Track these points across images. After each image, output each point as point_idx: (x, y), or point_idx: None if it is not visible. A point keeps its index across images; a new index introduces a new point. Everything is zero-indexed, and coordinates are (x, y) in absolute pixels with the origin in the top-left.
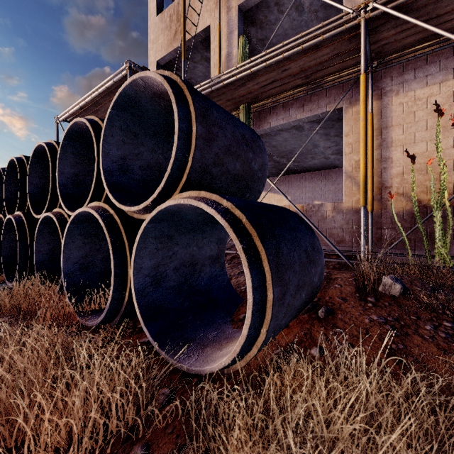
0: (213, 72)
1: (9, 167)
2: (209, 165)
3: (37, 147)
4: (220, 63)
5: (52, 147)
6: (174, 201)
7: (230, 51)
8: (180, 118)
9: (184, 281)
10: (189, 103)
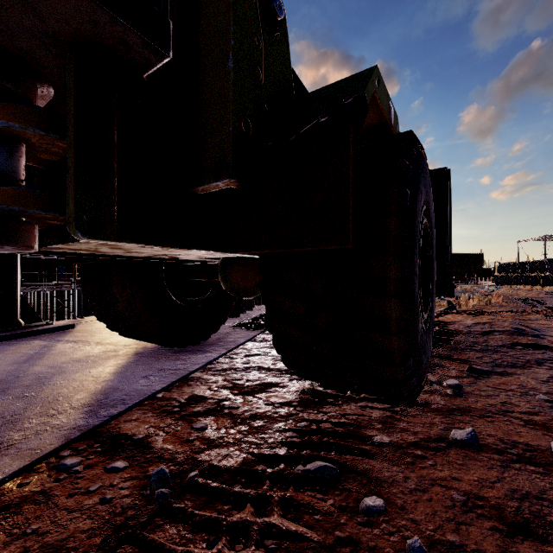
0: None
1: (512, 264)
2: (551, 270)
3: (522, 262)
4: None
5: (526, 263)
6: (545, 274)
7: None
8: (546, 266)
9: (550, 284)
10: (548, 264)
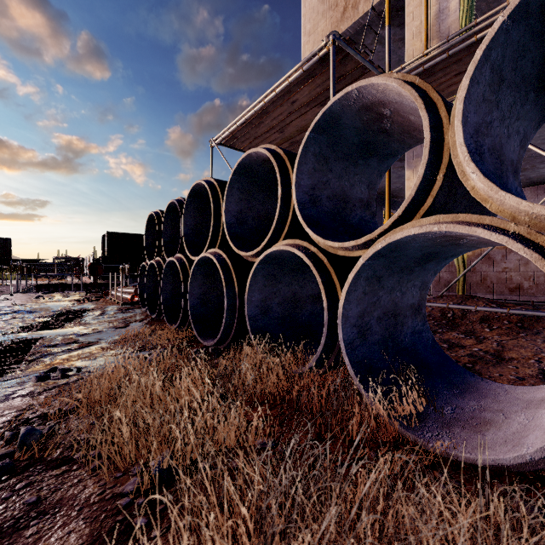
0: (409, 47)
1: (190, 196)
2: None
3: (242, 159)
4: (428, 28)
5: (274, 152)
6: None
7: (444, 6)
8: None
9: None
10: None
